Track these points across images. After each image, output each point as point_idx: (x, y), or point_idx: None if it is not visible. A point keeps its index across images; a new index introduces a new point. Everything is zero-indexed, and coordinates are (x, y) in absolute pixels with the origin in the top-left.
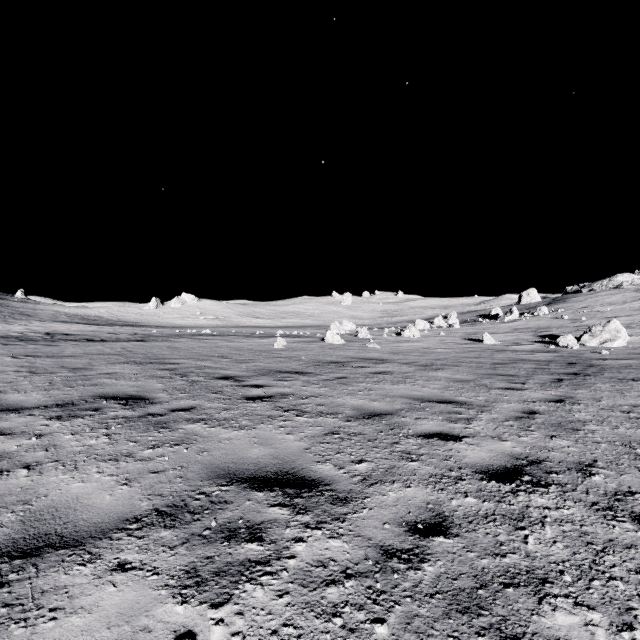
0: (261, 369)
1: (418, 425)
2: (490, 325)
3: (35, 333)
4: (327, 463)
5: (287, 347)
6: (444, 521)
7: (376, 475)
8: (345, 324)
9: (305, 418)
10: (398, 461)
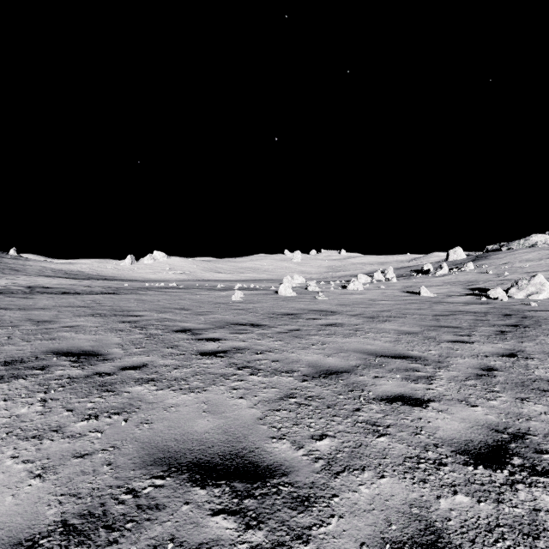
0: (218, 321)
1: (378, 385)
2: (423, 279)
3: (17, 286)
4: (283, 440)
5: (244, 299)
6: (438, 539)
7: (341, 458)
8: (296, 278)
9: (259, 377)
10: (364, 436)
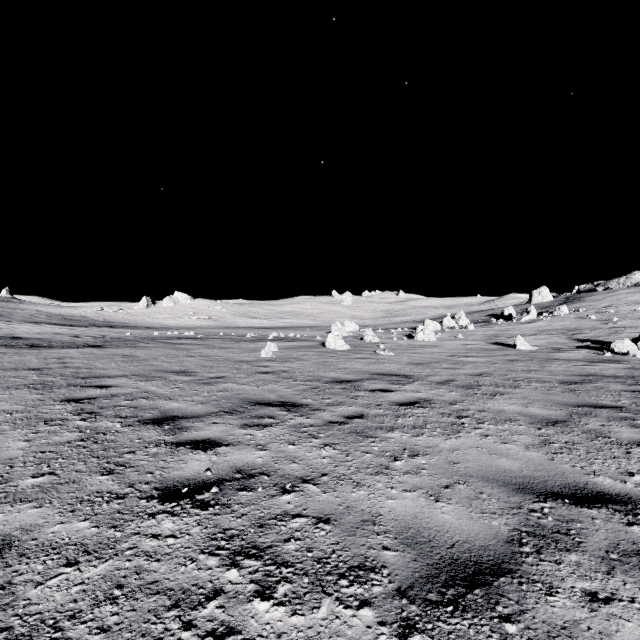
0: (229, 397)
1: None
2: (508, 326)
3: None
4: None
5: (278, 355)
6: None
7: None
8: (347, 325)
9: (279, 611)
10: None
